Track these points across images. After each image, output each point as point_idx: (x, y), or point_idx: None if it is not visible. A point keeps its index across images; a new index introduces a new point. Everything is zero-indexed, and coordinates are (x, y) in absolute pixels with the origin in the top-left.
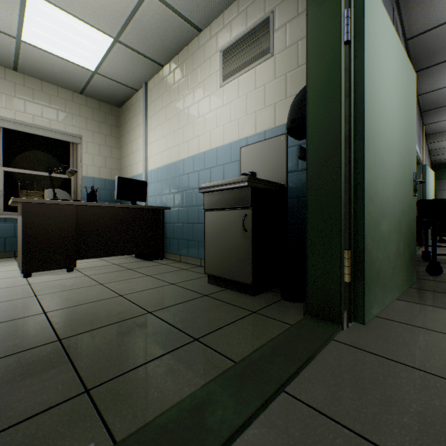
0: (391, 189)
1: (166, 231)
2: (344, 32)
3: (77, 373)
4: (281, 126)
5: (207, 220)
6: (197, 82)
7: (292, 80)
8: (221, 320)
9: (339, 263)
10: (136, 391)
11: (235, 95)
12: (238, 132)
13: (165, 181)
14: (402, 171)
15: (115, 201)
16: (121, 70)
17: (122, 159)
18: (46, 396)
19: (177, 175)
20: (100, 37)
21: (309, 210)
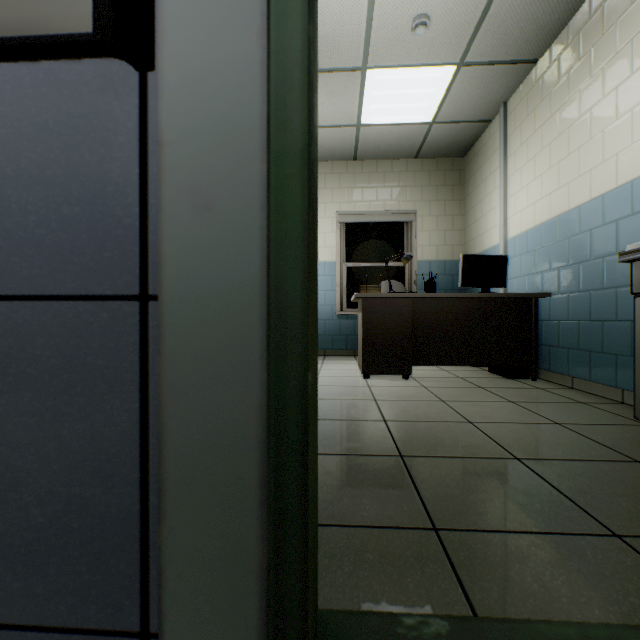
0: None
1: (542, 334)
2: None
3: (422, 503)
4: None
5: (639, 314)
6: (612, 53)
7: None
8: None
9: None
10: (500, 565)
11: None
12: None
13: (539, 250)
14: None
15: (457, 290)
16: (466, 102)
17: (467, 229)
18: (392, 513)
19: (564, 237)
20: (439, 74)
21: None
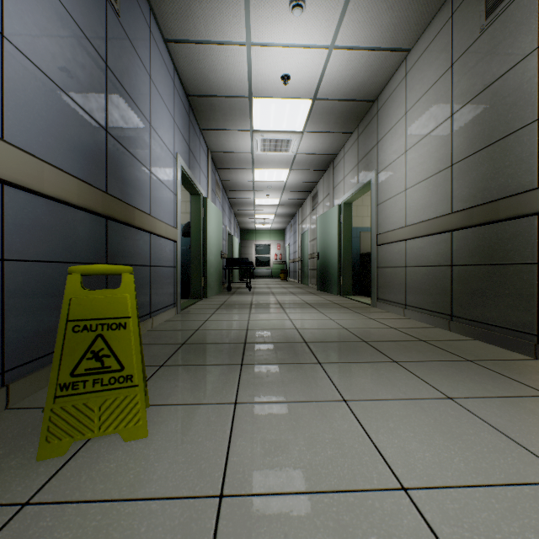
0: (214, 258)
1: None
2: (202, 214)
3: None
4: None
5: None
6: None
7: None
8: None
9: (201, 281)
10: None
11: None
12: None
13: None
14: (217, 251)
15: None
16: None
17: None
18: None
19: None
20: None
21: (192, 265)
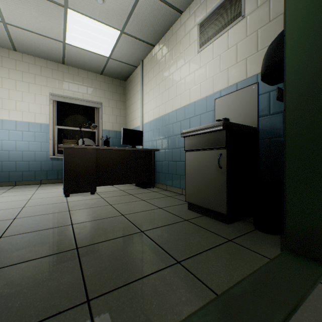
0: None
1: (156, 167)
2: None
3: (83, 281)
4: (252, 77)
5: (187, 159)
6: (179, 53)
7: (263, 34)
8: (200, 245)
9: None
10: (125, 310)
11: (210, 57)
12: (213, 86)
13: (155, 130)
14: None
15: (122, 146)
16: (126, 53)
17: (127, 117)
18: (58, 300)
19: (164, 125)
20: (112, 32)
21: (287, 149)
